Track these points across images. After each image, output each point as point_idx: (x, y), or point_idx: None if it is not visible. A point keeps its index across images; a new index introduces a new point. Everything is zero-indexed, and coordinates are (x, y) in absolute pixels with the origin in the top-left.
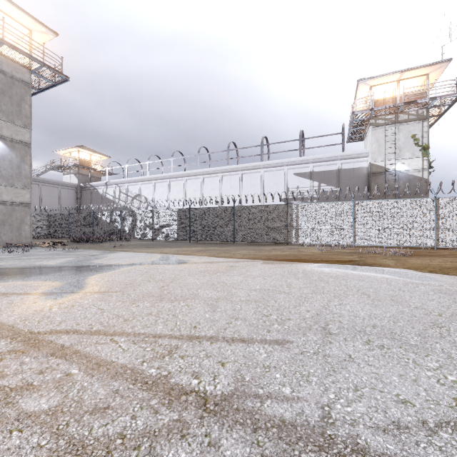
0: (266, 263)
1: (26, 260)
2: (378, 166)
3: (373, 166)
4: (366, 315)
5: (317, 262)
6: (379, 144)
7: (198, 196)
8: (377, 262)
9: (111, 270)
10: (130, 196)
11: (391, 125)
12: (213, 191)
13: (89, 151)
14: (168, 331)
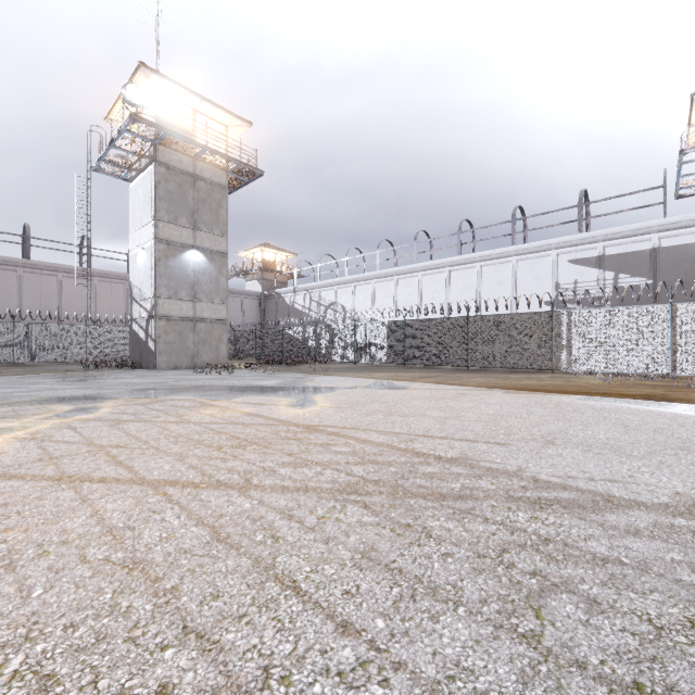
0: (509, 393)
1: (242, 381)
2: None
3: None
4: (605, 438)
5: (586, 394)
6: None
7: (415, 301)
8: (686, 397)
9: (330, 392)
10: (323, 304)
11: None
12: (436, 293)
13: (274, 250)
14: (406, 432)
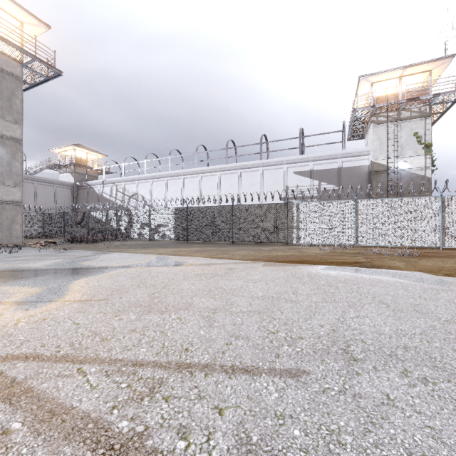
0: (267, 265)
1: (10, 262)
2: (379, 164)
3: (374, 164)
4: (392, 331)
5: (321, 264)
6: (381, 142)
7: (196, 194)
8: (385, 264)
9: (100, 274)
10: (127, 195)
11: (393, 122)
12: (211, 189)
13: (86, 150)
14: (153, 356)
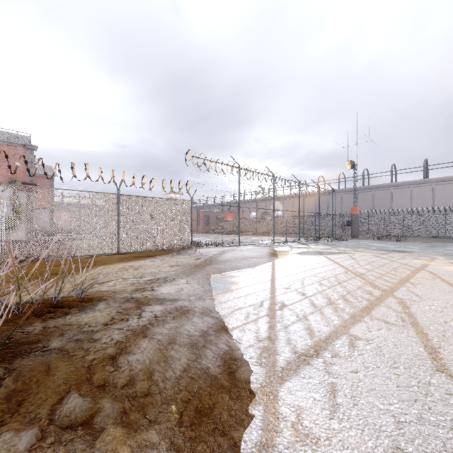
0: None
1: None
2: None
3: None
4: None
5: None
6: None
7: None
8: None
9: None
10: None
11: None
12: None
13: None
14: (448, 280)
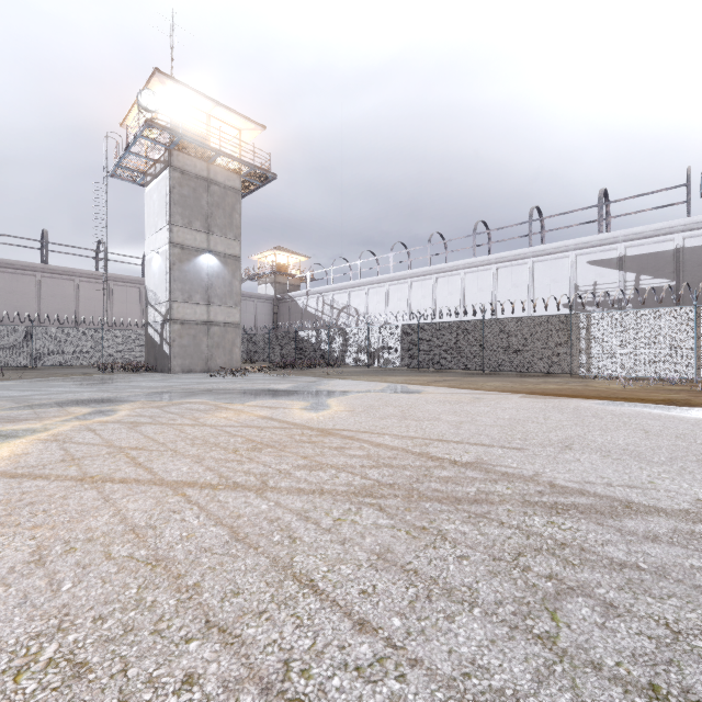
0: (525, 397)
1: (255, 384)
2: None
3: None
4: (624, 443)
5: (605, 399)
6: None
7: (429, 304)
8: None
9: (344, 396)
10: (336, 308)
11: None
12: (450, 296)
13: (287, 253)
14: (420, 436)
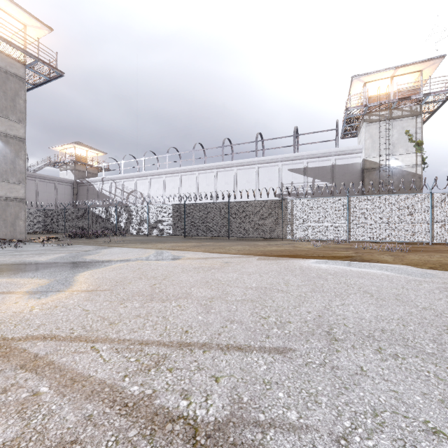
0: (262, 259)
1: (17, 256)
2: (371, 162)
3: (366, 162)
4: (372, 317)
5: (313, 258)
6: (373, 140)
7: (194, 191)
8: (374, 258)
9: (103, 267)
10: (126, 191)
11: (385, 121)
12: (208, 186)
13: (85, 147)
14: (157, 337)
